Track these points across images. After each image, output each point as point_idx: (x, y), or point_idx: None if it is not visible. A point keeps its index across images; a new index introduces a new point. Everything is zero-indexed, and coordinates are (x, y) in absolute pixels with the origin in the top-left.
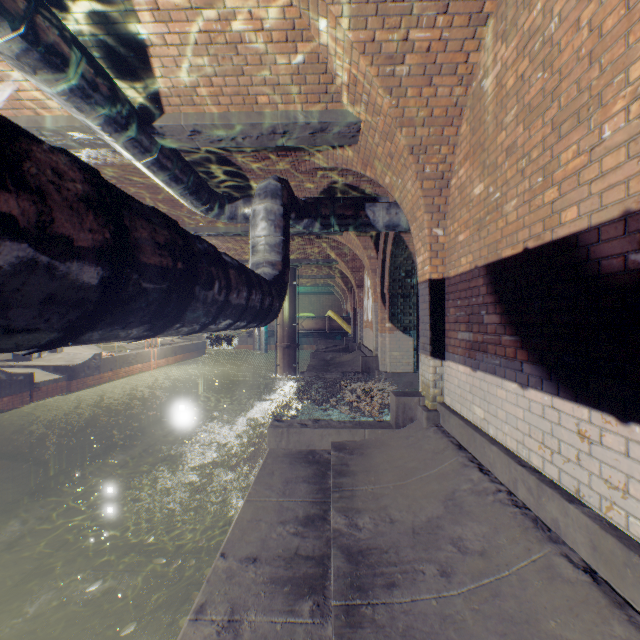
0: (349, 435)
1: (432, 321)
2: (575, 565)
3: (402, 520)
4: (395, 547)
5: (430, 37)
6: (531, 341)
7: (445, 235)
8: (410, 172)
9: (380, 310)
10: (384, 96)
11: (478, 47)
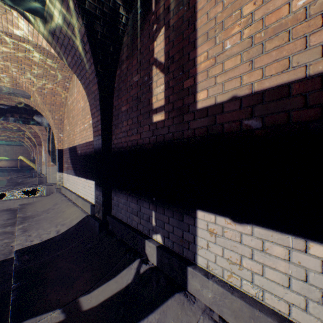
0: (27, 201)
1: (59, 161)
2: (72, 202)
3: (41, 210)
4: (37, 214)
5: (53, 87)
6: (73, 165)
7: (63, 136)
8: (51, 116)
9: (48, 157)
10: (39, 95)
11: (67, 93)
